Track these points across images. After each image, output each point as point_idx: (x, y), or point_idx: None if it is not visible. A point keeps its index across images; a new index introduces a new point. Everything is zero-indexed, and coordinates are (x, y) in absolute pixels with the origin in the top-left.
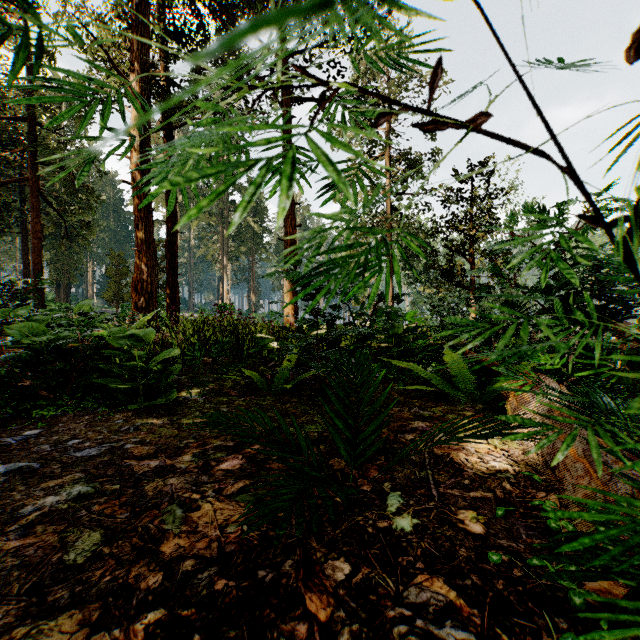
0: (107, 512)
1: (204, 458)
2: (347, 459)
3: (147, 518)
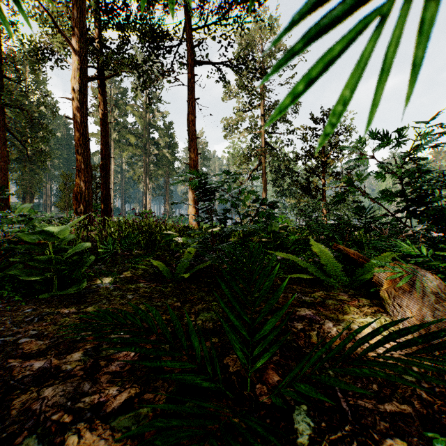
0: None
1: (94, 356)
2: (244, 362)
3: None
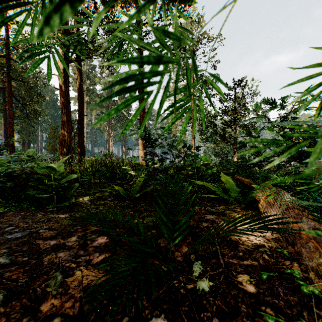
0: (13, 278)
1: (84, 239)
2: (168, 240)
3: (38, 282)
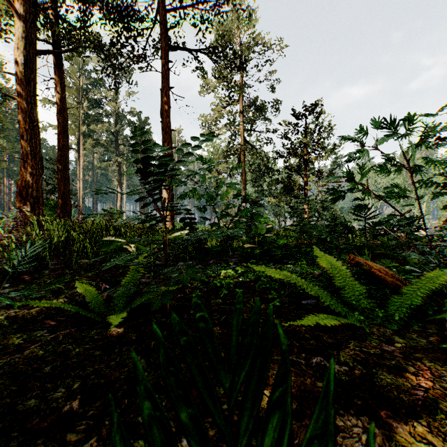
0: None
1: None
2: None
3: None
